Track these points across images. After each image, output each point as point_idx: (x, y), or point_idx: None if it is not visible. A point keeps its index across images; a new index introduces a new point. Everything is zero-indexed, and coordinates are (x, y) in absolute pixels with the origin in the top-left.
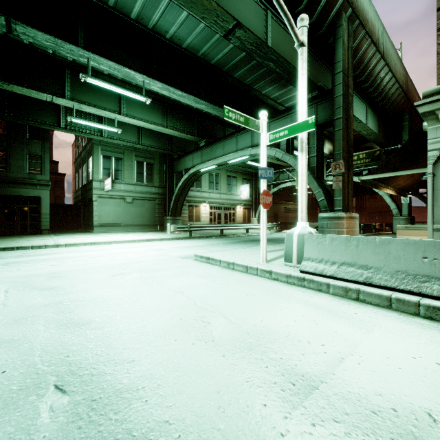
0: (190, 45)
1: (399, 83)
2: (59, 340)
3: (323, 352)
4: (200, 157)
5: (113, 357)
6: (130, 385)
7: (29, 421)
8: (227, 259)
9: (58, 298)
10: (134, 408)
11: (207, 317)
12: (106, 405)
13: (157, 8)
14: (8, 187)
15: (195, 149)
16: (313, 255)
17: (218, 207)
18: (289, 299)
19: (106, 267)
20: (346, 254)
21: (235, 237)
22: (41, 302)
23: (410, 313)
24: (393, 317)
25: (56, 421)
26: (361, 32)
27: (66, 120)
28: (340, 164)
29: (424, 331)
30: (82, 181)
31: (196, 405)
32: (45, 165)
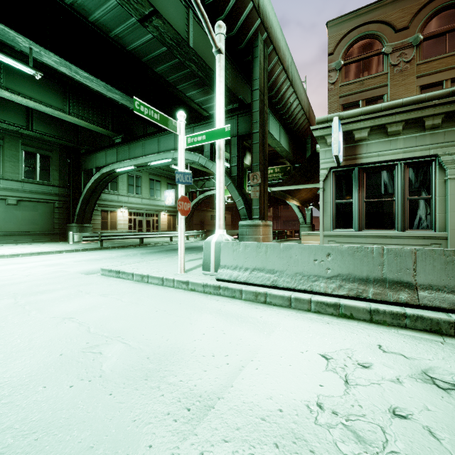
0: (99, 21)
1: (303, 110)
2: None
3: (226, 363)
4: (115, 154)
5: None
6: None
7: None
8: (141, 272)
9: None
10: None
11: (100, 346)
12: None
13: None
14: None
15: (109, 145)
16: (229, 262)
17: (139, 214)
18: (202, 310)
19: None
20: (257, 259)
21: (157, 246)
22: None
23: (304, 310)
24: (291, 316)
25: None
26: (275, 58)
27: None
28: (257, 175)
29: (312, 325)
30: None
31: None
32: None
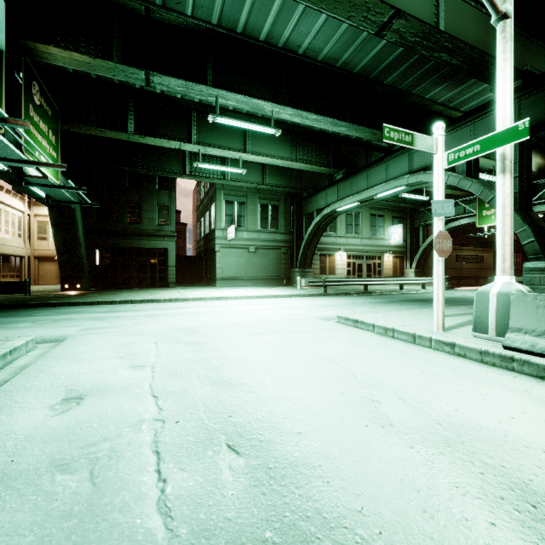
0: (328, 56)
1: None
2: (217, 398)
3: None
4: (336, 193)
5: (276, 426)
6: (304, 460)
7: (214, 475)
8: (383, 324)
9: (202, 355)
10: (316, 486)
11: (375, 395)
12: (284, 476)
13: (289, 21)
14: (141, 240)
15: (330, 184)
16: (528, 324)
17: (358, 256)
18: (493, 385)
19: (239, 325)
20: None
21: (385, 295)
22: (188, 357)
23: None
24: None
25: (239, 481)
26: None
27: (191, 166)
28: None
29: None
30: (204, 230)
31: (392, 501)
32: (172, 215)
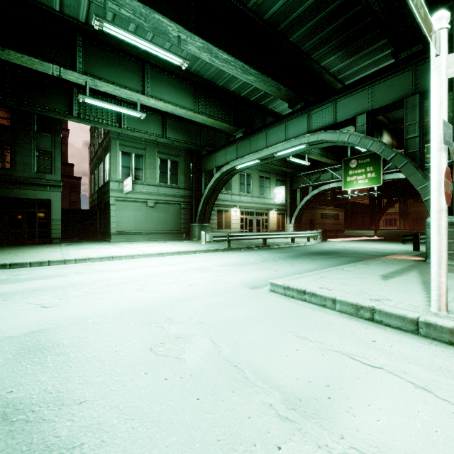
0: None
1: None
2: None
3: None
4: (235, 151)
5: None
6: None
7: None
8: (348, 298)
9: None
10: None
11: None
12: None
13: None
14: (13, 188)
15: (229, 142)
16: None
17: (249, 213)
18: None
19: (135, 314)
20: None
21: (283, 248)
22: None
23: None
24: None
25: None
26: None
27: (79, 108)
28: None
29: None
30: (98, 182)
31: None
32: (56, 162)
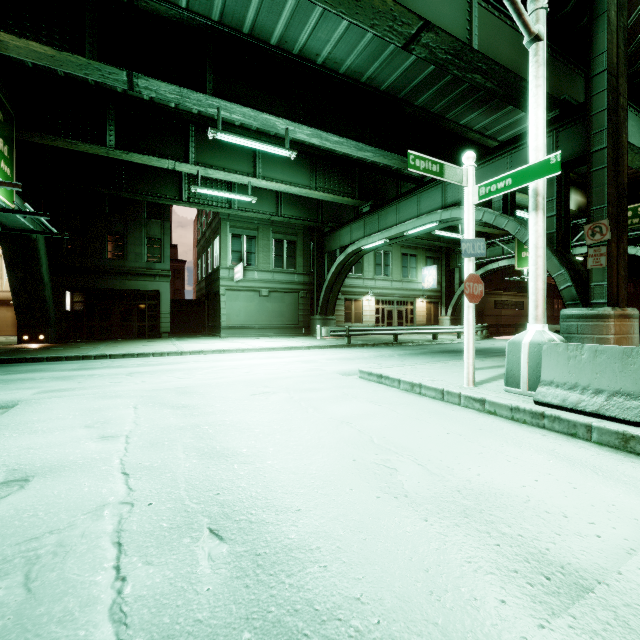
0: (351, 68)
1: None
2: (204, 473)
3: (594, 535)
4: (362, 228)
5: (272, 503)
6: (300, 542)
7: (188, 567)
8: (409, 378)
9: (193, 420)
10: (310, 573)
11: (392, 461)
12: (274, 563)
13: (305, 24)
14: (125, 279)
15: (355, 217)
16: (559, 377)
17: (388, 302)
18: (521, 445)
19: (243, 383)
20: (624, 377)
21: (416, 346)
22: (175, 423)
23: None
24: None
25: (218, 573)
26: None
27: (189, 191)
28: (603, 227)
29: None
30: (207, 269)
31: (396, 583)
32: (165, 250)
